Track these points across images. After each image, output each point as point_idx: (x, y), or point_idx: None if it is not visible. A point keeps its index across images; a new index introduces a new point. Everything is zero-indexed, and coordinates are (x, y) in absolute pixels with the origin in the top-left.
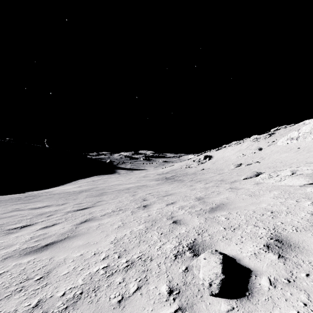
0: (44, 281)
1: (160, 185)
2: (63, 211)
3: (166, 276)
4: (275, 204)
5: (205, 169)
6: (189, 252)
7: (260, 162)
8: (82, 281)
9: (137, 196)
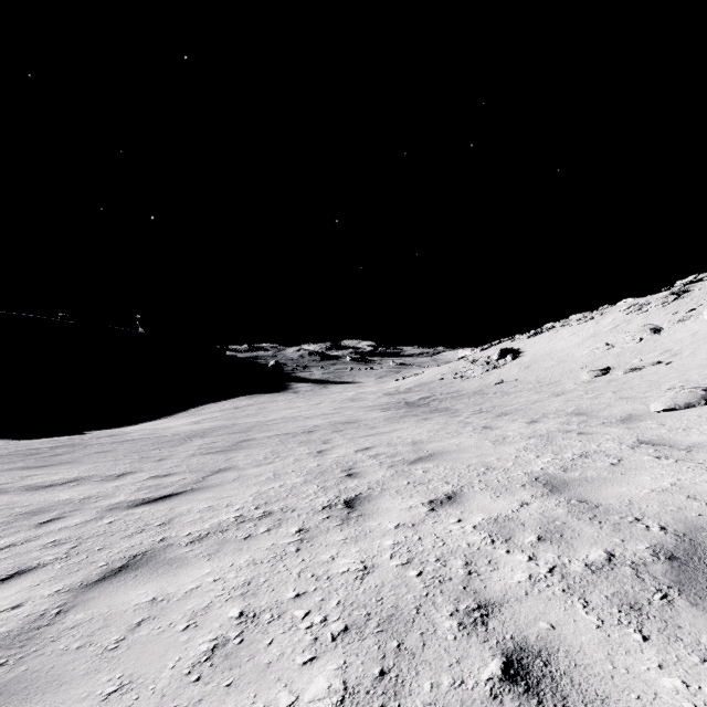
0: None
1: (393, 423)
2: (102, 503)
3: None
4: None
5: (507, 383)
6: None
7: (669, 363)
8: None
9: (330, 458)
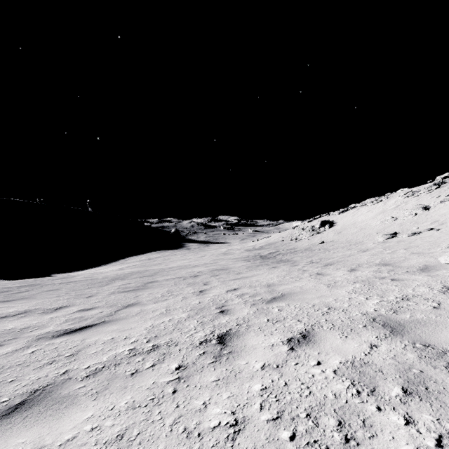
0: None
1: (252, 270)
2: (35, 333)
3: None
4: None
5: (327, 243)
6: None
7: (439, 229)
8: None
9: (208, 297)
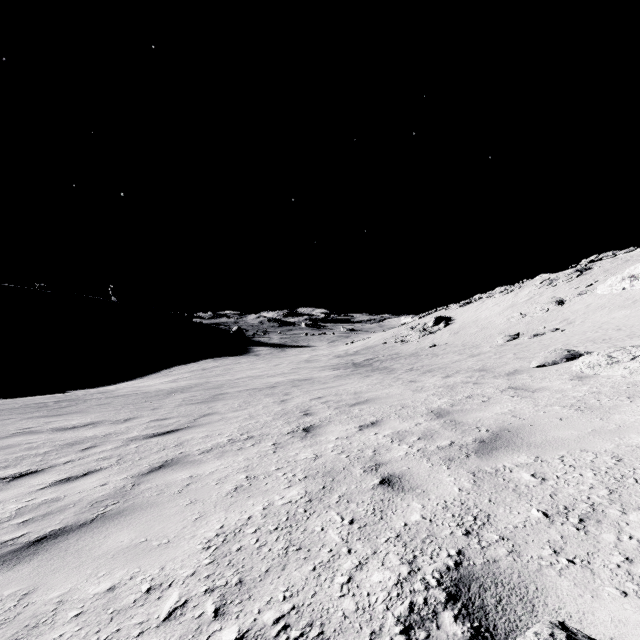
0: None
1: (341, 379)
2: (122, 437)
3: None
4: None
5: (438, 346)
6: (451, 615)
7: (564, 330)
8: None
9: (291, 405)
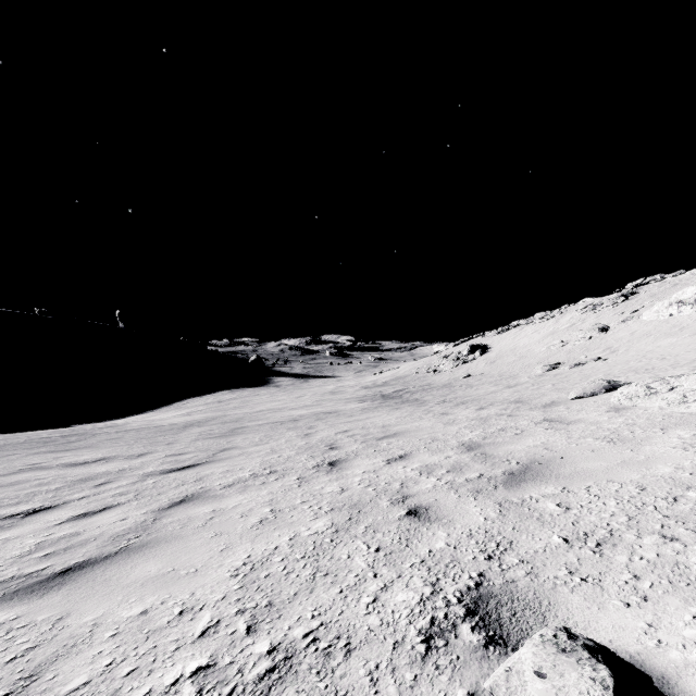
0: None
1: (369, 412)
2: (138, 473)
3: None
4: None
5: (473, 377)
6: (469, 627)
7: (606, 359)
8: None
9: (315, 439)
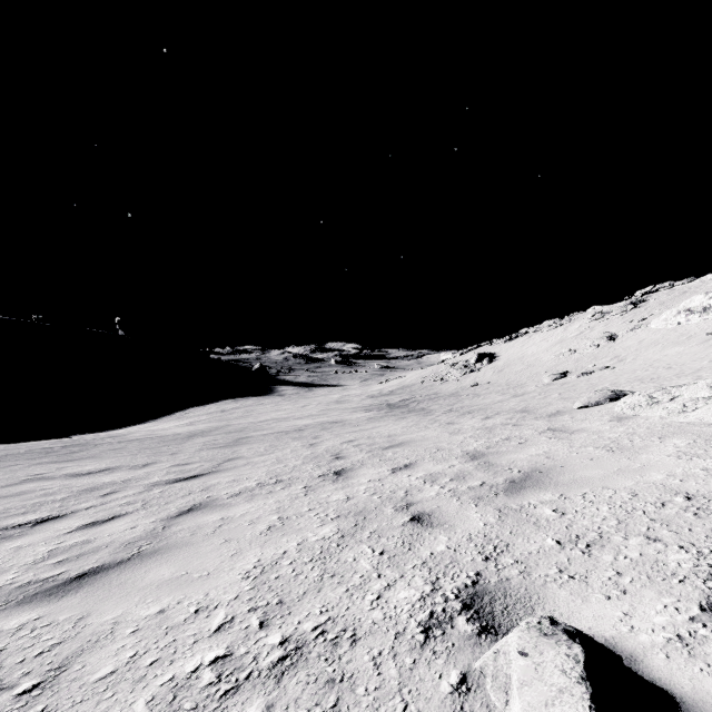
0: (40, 702)
1: (374, 422)
2: (143, 483)
3: (401, 707)
4: (690, 475)
5: (481, 386)
6: (464, 619)
7: (614, 368)
8: (145, 708)
9: (321, 448)
